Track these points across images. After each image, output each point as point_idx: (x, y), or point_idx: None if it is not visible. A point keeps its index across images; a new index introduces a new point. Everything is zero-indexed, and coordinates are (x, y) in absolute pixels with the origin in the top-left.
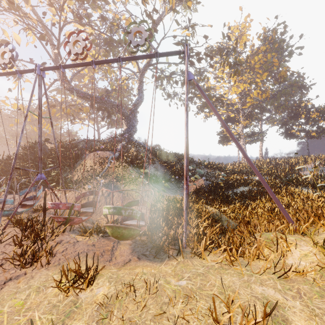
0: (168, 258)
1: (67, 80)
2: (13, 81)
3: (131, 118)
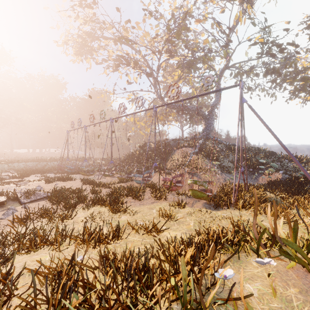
0: (222, 209)
1: (162, 99)
2: (131, 104)
3: (209, 118)
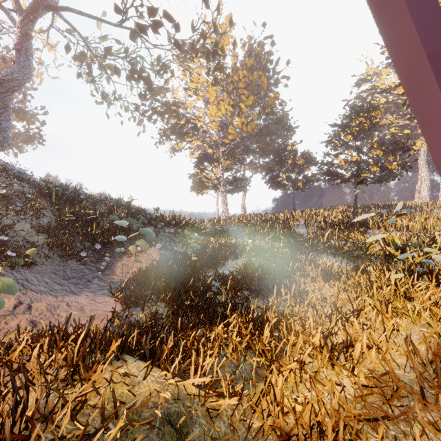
0: None
1: None
2: None
3: None
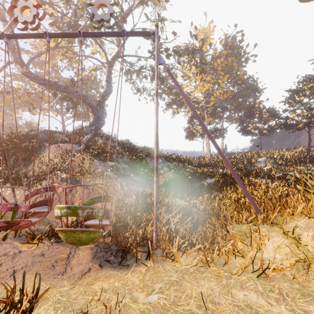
0: (136, 263)
1: (23, 64)
2: None
3: (99, 110)
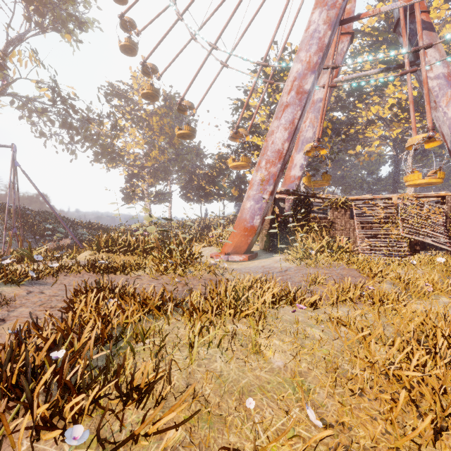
0: None
1: None
2: None
3: None
